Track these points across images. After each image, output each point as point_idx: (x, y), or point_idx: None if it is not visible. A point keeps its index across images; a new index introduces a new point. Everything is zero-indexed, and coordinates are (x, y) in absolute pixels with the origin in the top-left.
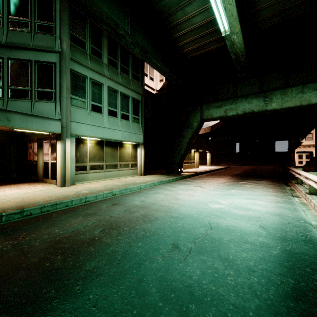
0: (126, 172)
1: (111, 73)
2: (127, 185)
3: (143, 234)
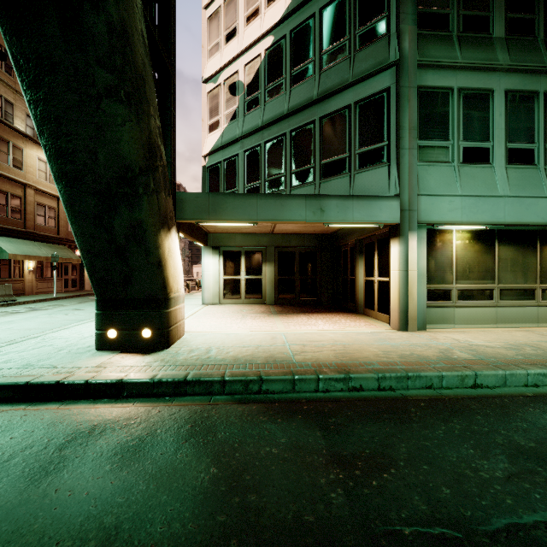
0: None
1: (516, 54)
2: None
3: None
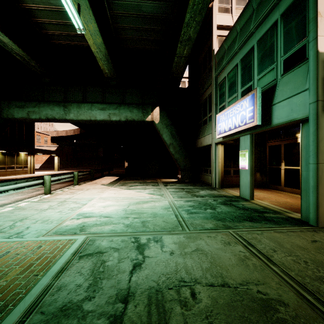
0: None
1: None
2: None
3: None
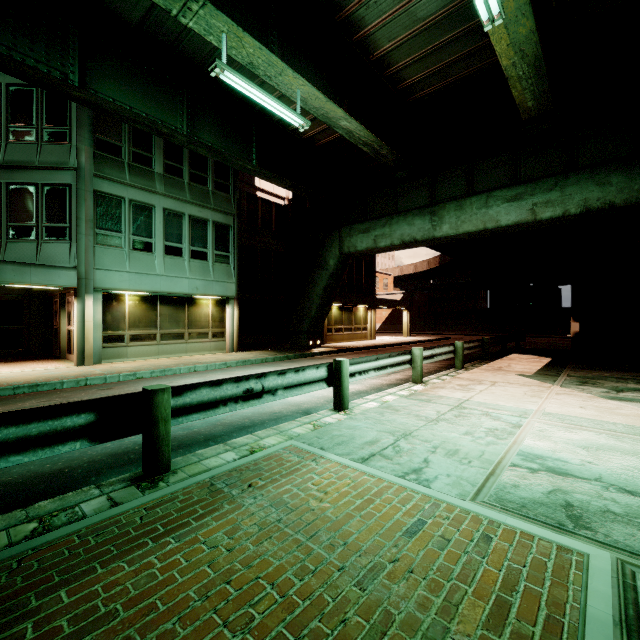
0: (201, 345)
1: (170, 187)
2: (174, 365)
3: None
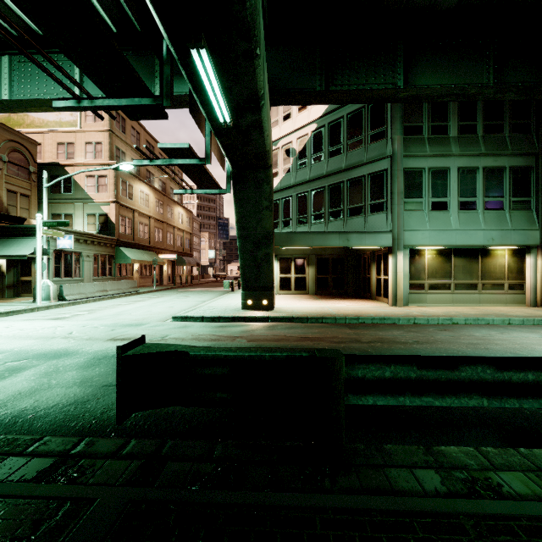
0: (495, 297)
1: (464, 146)
2: (482, 315)
3: (454, 352)
